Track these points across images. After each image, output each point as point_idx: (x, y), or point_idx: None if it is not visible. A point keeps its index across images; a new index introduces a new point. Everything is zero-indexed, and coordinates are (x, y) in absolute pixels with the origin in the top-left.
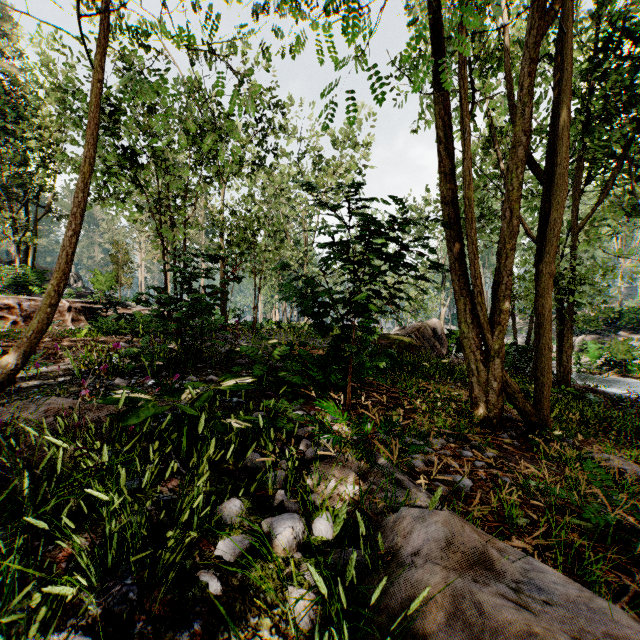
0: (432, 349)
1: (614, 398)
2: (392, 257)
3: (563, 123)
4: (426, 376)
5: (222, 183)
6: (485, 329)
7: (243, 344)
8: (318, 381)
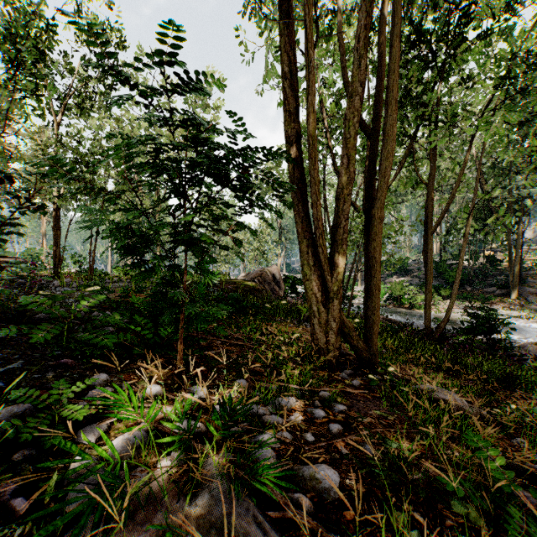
0: (272, 292)
1: (403, 325)
2: (234, 179)
3: (394, 76)
4: (268, 317)
5: (54, 115)
6: (326, 271)
7: (41, 293)
8: (144, 336)
